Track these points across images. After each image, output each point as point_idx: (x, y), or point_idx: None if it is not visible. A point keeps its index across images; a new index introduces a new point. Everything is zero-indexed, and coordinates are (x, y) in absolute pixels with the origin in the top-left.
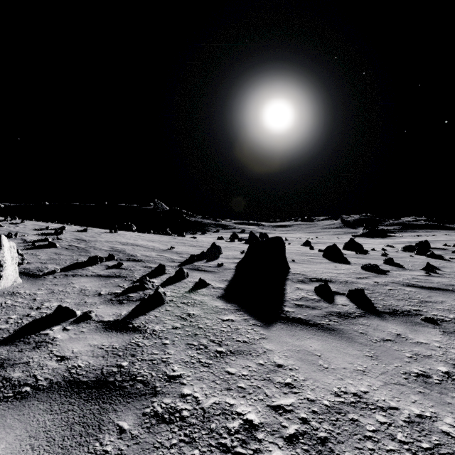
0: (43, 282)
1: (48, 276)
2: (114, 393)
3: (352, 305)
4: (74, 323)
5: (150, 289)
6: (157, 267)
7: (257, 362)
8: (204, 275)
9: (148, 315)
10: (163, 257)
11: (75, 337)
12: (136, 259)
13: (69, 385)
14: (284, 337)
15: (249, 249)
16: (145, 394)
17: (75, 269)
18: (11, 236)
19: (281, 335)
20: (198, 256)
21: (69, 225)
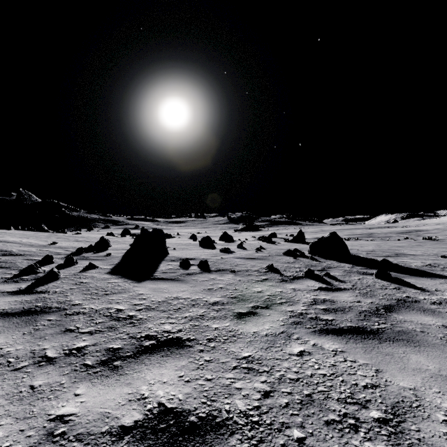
0: None
1: None
2: (39, 313)
3: (198, 269)
4: None
5: (42, 273)
6: (44, 257)
7: (128, 294)
8: (93, 262)
9: (47, 285)
10: (46, 251)
11: None
12: (13, 253)
13: (3, 315)
14: (148, 285)
15: (135, 240)
16: (59, 310)
17: None
18: None
19: (147, 284)
20: (86, 249)
21: None
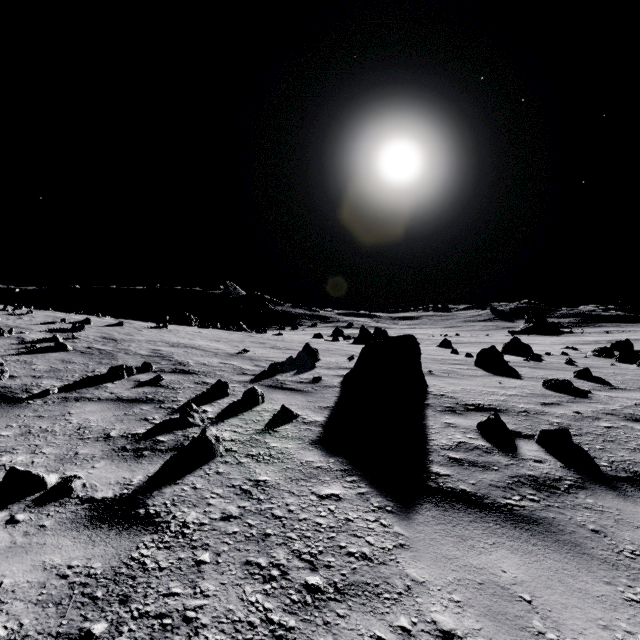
0: (20, 412)
1: (35, 400)
2: None
3: (552, 461)
4: (35, 505)
5: (196, 426)
6: (214, 385)
7: (394, 625)
8: (290, 398)
9: (182, 484)
10: (230, 365)
11: (21, 542)
12: (186, 369)
13: None
14: (442, 542)
15: (362, 354)
16: None
17: (85, 388)
18: (3, 333)
19: (435, 536)
20: (283, 364)
21: (100, 317)
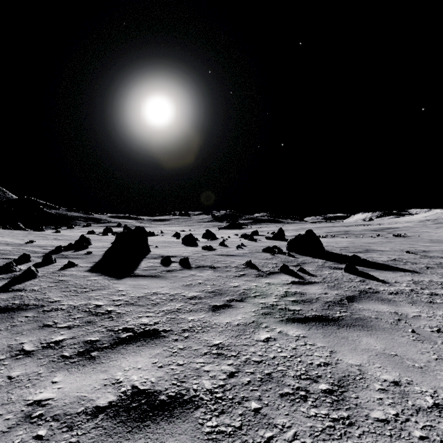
0: None
1: None
2: (15, 310)
3: (179, 266)
4: None
5: (18, 272)
6: (21, 256)
7: (108, 291)
8: (72, 260)
9: (25, 284)
10: (23, 249)
11: None
12: None
13: None
14: (128, 282)
15: (116, 238)
16: (37, 307)
17: None
18: None
19: (127, 281)
20: (65, 247)
21: None
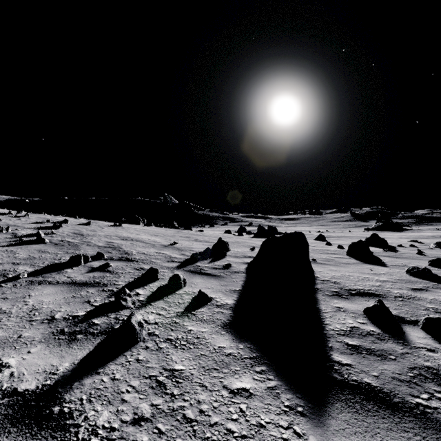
0: None
1: (7, 283)
2: None
3: None
4: None
5: (128, 309)
6: (147, 272)
7: None
8: (207, 282)
9: (102, 374)
10: (162, 254)
11: None
12: (129, 257)
13: None
14: None
15: (262, 247)
16: None
17: (49, 273)
18: (2, 230)
19: None
20: (202, 253)
21: (77, 218)
